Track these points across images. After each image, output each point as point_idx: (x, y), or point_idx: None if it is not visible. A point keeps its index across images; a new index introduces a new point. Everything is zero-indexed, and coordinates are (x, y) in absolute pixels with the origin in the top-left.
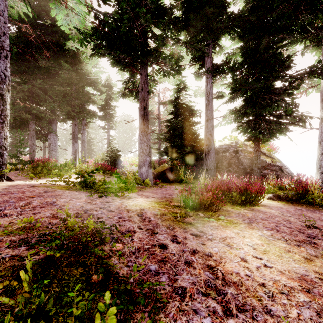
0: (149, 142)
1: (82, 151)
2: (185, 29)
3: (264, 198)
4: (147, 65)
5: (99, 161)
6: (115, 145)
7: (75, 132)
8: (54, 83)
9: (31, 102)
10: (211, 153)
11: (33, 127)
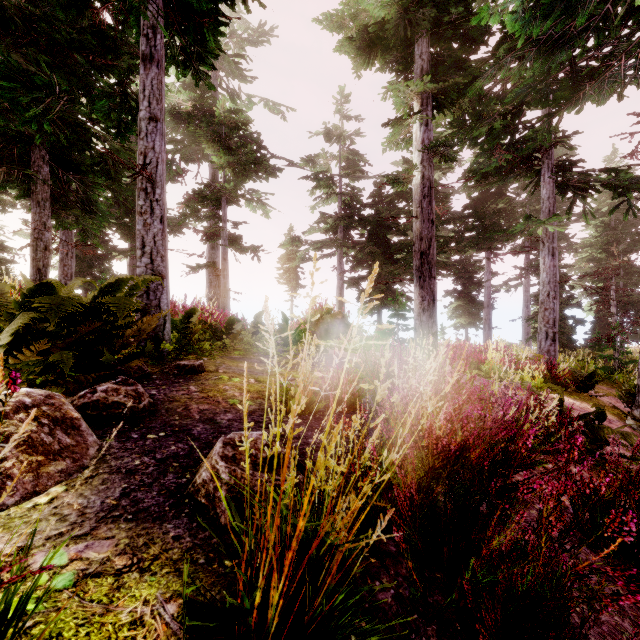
0: None
1: None
2: None
3: None
4: None
5: None
6: None
7: None
8: None
9: None
10: None
11: None
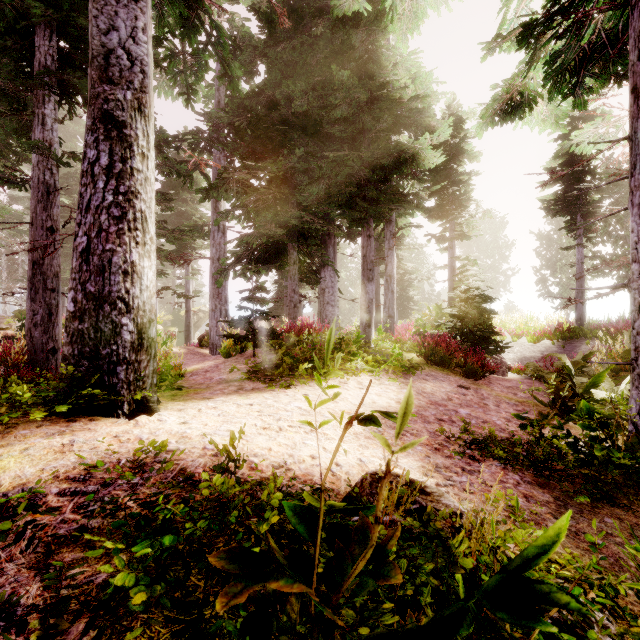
0: None
1: (385, 303)
2: None
3: None
4: None
5: (427, 327)
6: (477, 280)
7: (368, 255)
8: (327, 148)
9: (290, 207)
10: None
11: (293, 258)
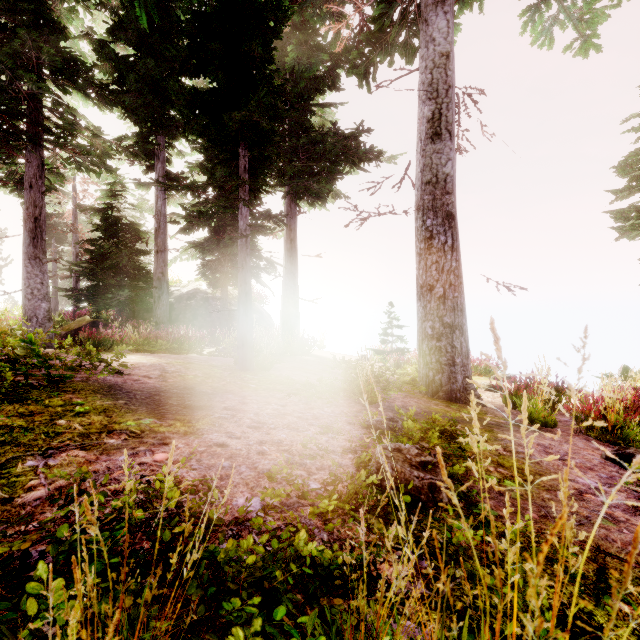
0: (47, 276)
1: None
2: (120, 106)
3: (193, 344)
4: (43, 148)
5: None
6: None
7: None
8: None
9: None
10: (163, 299)
11: None
